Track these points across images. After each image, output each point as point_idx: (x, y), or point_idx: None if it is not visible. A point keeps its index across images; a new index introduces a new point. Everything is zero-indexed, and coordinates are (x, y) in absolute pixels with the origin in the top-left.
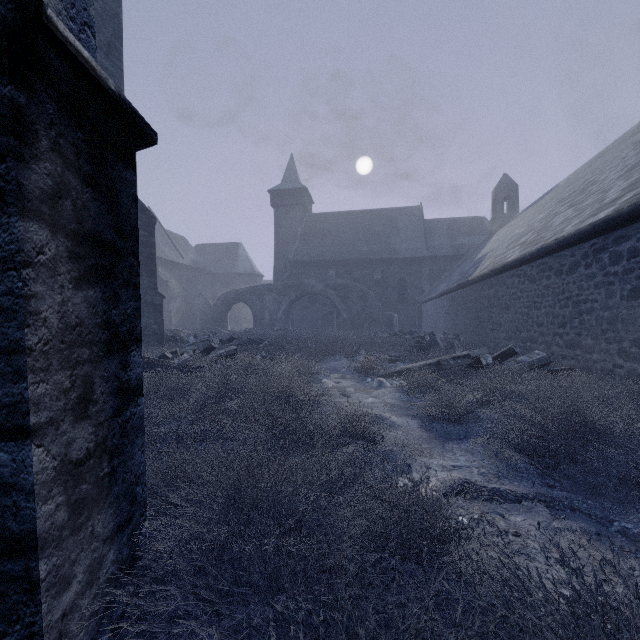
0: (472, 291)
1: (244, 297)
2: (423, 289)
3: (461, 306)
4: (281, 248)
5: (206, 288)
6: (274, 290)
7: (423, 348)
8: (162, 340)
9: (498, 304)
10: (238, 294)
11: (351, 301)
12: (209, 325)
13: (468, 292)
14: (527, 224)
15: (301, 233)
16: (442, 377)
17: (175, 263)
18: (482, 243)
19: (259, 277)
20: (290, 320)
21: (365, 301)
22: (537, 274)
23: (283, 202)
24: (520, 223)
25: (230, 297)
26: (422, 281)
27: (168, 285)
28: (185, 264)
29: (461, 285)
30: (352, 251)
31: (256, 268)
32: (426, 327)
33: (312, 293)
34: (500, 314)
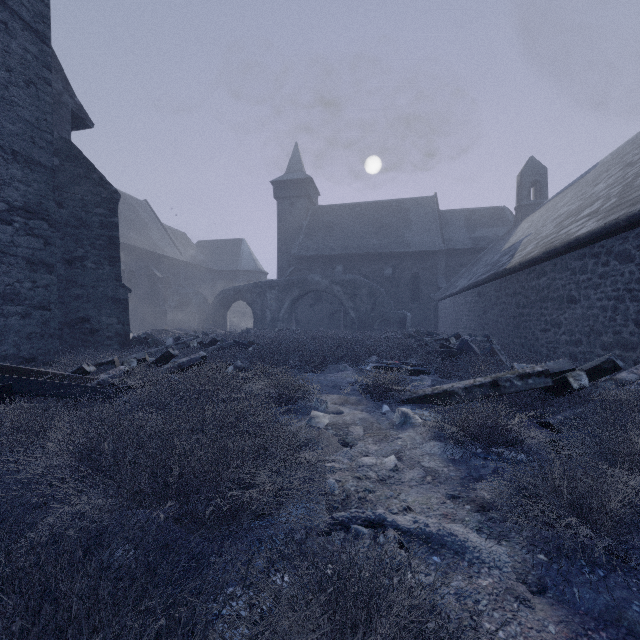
0: (510, 282)
1: (244, 295)
2: (439, 285)
3: (493, 302)
4: (285, 243)
5: (207, 286)
6: (276, 287)
7: (453, 354)
8: (127, 343)
9: (555, 297)
10: (237, 291)
11: (359, 298)
12: (207, 325)
13: (504, 284)
14: (579, 199)
15: (306, 226)
16: (497, 403)
17: (172, 259)
18: (505, 234)
19: (263, 275)
20: (293, 319)
21: (375, 298)
22: (637, 248)
23: (287, 194)
24: (562, 203)
25: (229, 295)
26: (437, 277)
27: (165, 282)
28: (183, 260)
29: (494, 276)
30: (361, 245)
31: (260, 265)
32: (443, 327)
33: (317, 290)
34: (559, 310)
